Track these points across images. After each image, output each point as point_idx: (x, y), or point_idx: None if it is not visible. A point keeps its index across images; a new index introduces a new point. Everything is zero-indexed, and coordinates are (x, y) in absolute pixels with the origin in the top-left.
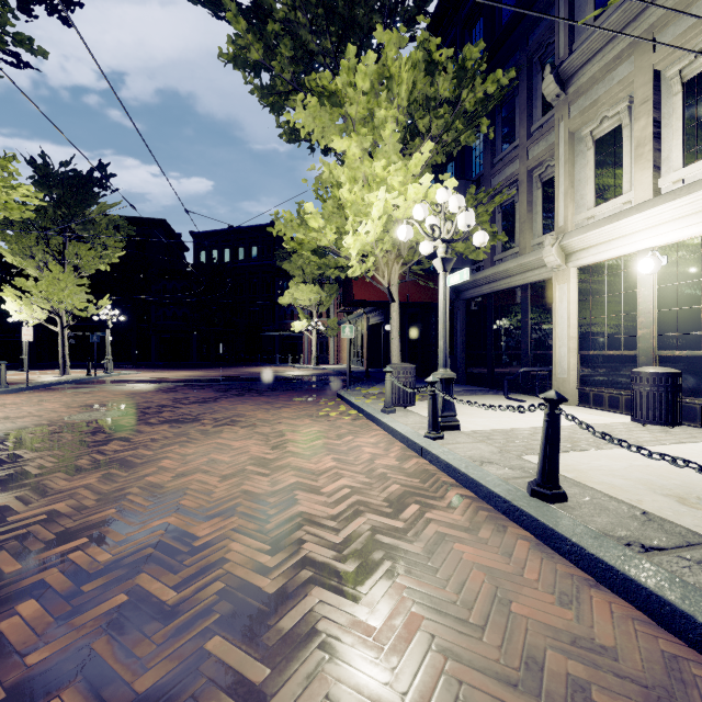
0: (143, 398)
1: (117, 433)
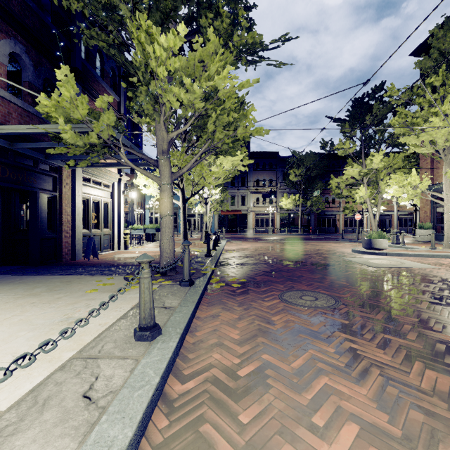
0: None
1: None
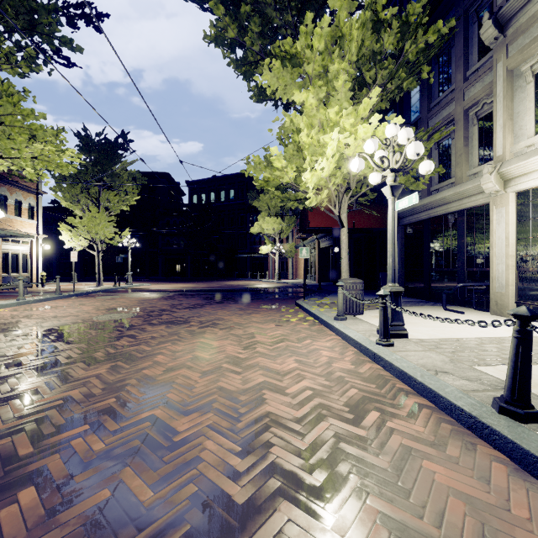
0: (149, 304)
1: (128, 331)
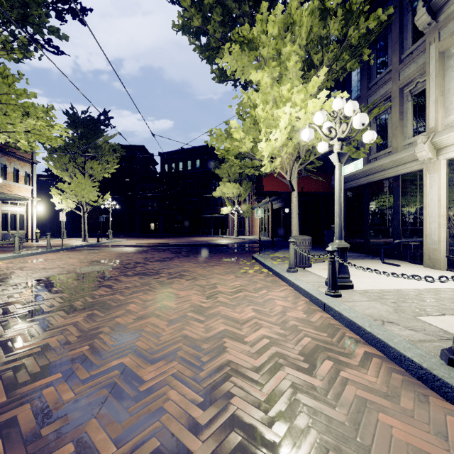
0: (126, 257)
1: (105, 282)
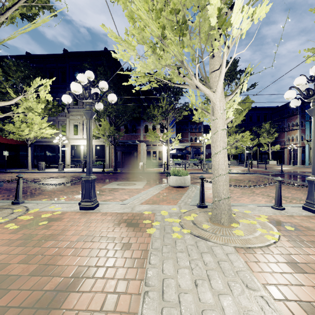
0: None
1: None
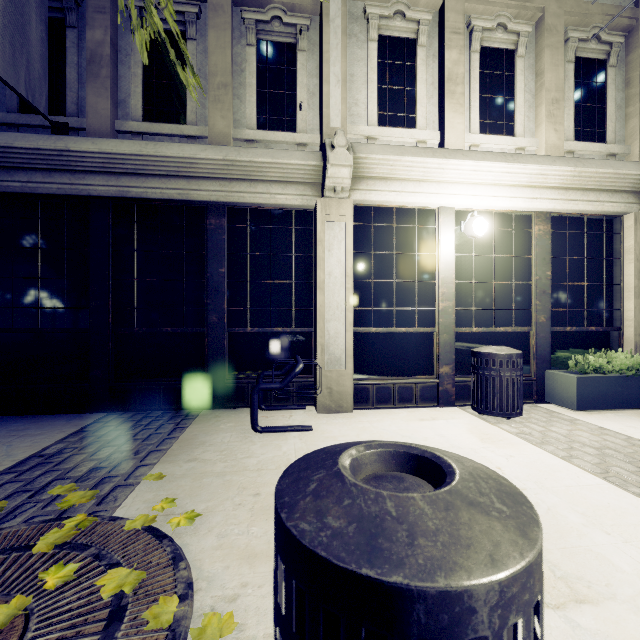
0: None
1: None
